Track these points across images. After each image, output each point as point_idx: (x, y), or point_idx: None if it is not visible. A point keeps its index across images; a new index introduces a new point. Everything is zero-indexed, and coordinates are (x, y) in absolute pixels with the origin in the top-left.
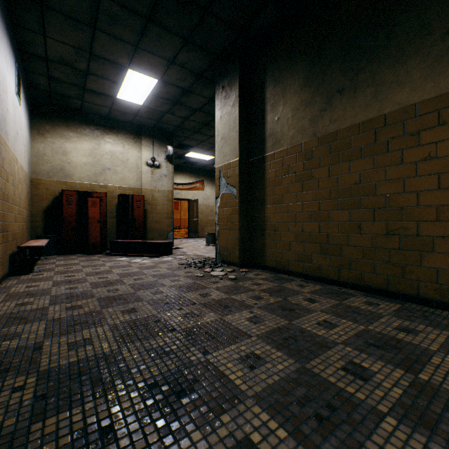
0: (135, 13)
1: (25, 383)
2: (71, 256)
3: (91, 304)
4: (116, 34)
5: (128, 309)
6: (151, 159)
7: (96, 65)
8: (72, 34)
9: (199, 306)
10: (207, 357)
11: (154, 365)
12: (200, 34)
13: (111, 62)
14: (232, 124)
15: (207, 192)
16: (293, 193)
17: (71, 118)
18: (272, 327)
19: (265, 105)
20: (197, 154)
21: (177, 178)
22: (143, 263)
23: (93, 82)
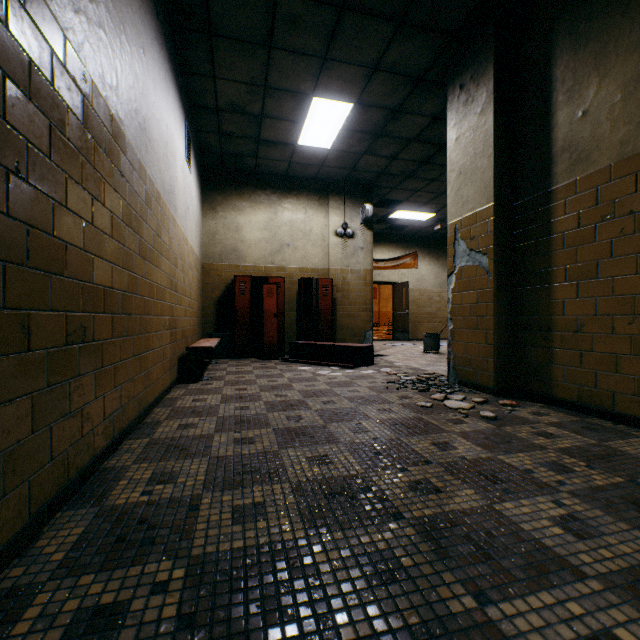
0: (323, 3)
1: (170, 576)
2: (243, 361)
3: (265, 437)
4: (297, 46)
5: (317, 456)
6: (341, 226)
7: (272, 103)
8: (244, 65)
9: (437, 468)
10: (486, 612)
11: (373, 600)
12: (423, 3)
13: (290, 93)
14: (480, 145)
15: (421, 270)
16: (626, 256)
17: (244, 183)
18: (632, 558)
19: (551, 95)
20: (407, 213)
21: (377, 252)
22: (332, 376)
23: (269, 128)
